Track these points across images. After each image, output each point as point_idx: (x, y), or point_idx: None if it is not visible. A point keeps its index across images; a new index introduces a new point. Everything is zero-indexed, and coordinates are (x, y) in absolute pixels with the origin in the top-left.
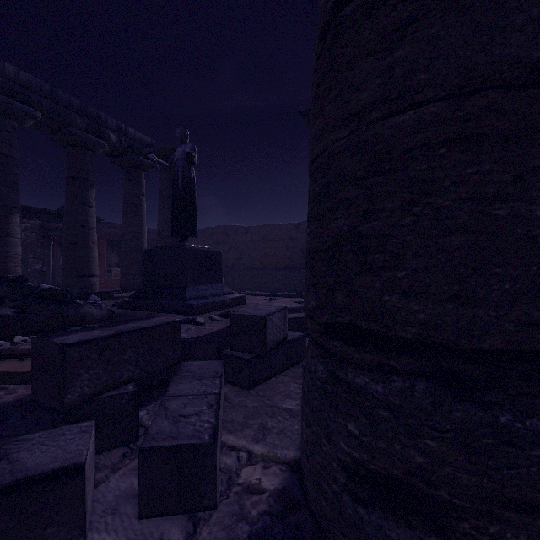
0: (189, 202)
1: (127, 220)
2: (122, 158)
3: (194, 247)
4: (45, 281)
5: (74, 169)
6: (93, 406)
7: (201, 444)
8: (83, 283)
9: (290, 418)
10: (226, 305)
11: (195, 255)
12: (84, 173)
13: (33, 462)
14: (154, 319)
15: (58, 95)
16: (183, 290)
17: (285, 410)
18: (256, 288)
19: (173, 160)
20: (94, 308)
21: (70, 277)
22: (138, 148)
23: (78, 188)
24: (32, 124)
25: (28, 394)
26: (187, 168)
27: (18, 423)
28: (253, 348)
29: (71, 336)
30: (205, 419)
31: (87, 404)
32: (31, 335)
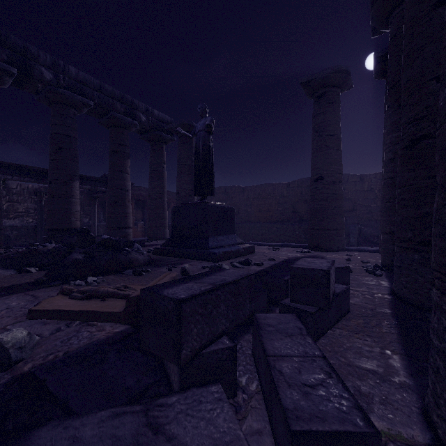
0: (208, 166)
1: (153, 183)
2: (149, 134)
3: (214, 204)
4: (91, 231)
5: (115, 144)
6: (199, 360)
7: (362, 433)
8: (122, 233)
9: (382, 382)
10: (240, 254)
11: (214, 210)
12: (122, 147)
13: (193, 443)
14: (228, 271)
15: (105, 88)
16: (206, 240)
17: (369, 372)
18: (254, 238)
19: (195, 132)
20: (139, 254)
21: (112, 228)
22: (161, 125)
23: (118, 159)
24: (86, 112)
25: (114, 332)
26: (207, 137)
27: (117, 362)
28: (315, 302)
29: (175, 289)
30: (337, 393)
31: (195, 359)
32: (97, 276)
